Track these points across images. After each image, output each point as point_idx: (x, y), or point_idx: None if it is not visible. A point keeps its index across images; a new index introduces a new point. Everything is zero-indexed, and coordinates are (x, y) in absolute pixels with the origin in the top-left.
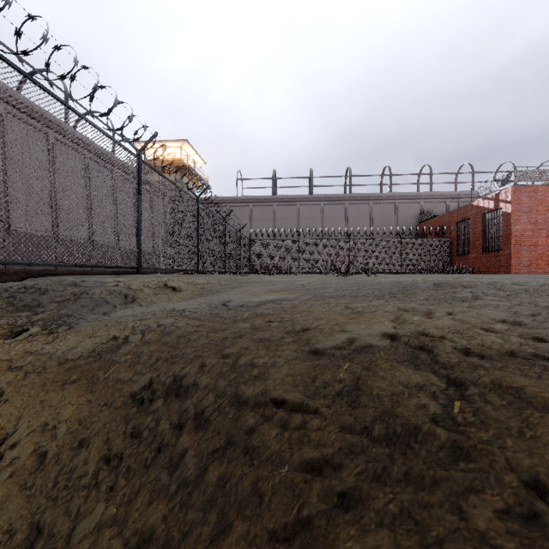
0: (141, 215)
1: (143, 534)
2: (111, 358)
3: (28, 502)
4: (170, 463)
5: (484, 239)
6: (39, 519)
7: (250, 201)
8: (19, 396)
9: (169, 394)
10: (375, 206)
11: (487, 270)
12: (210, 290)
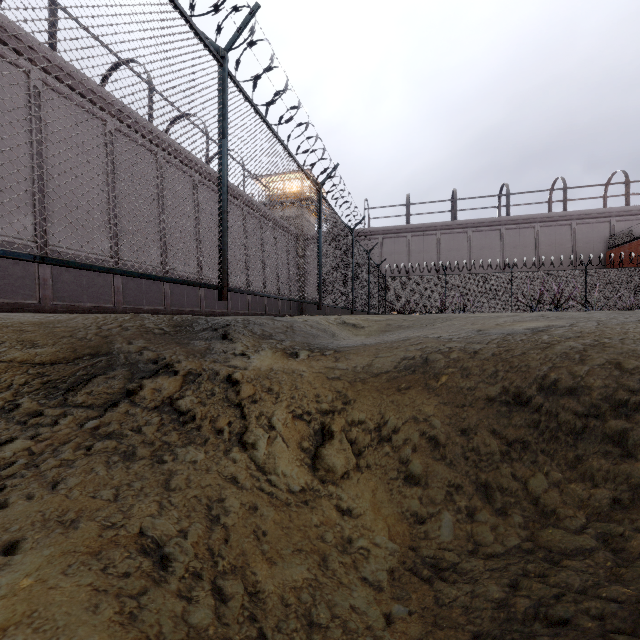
0: (321, 250)
1: (633, 482)
2: (427, 371)
3: (450, 468)
4: (609, 439)
5: None
6: (476, 479)
7: (379, 232)
8: (363, 398)
9: (544, 394)
10: (542, 230)
11: None
12: (398, 326)
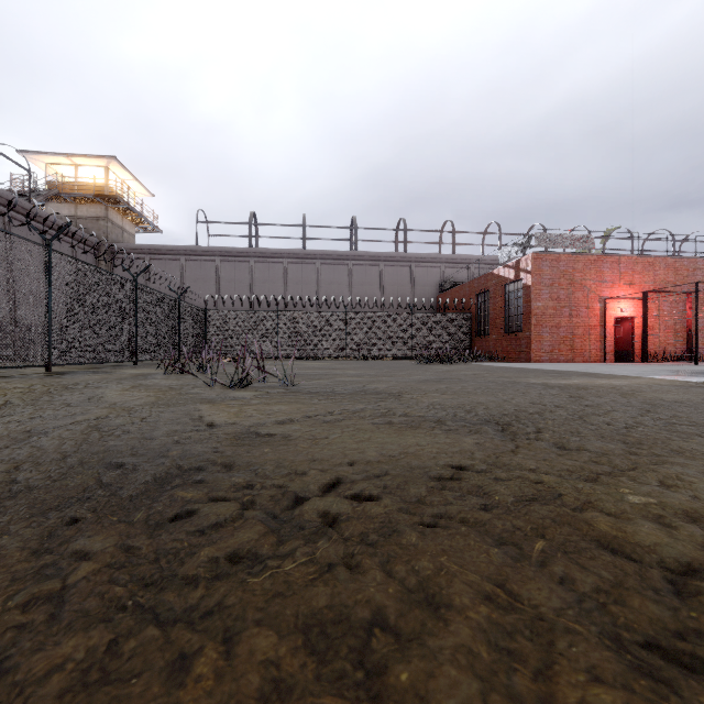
0: None
1: None
2: None
3: None
4: None
5: (504, 317)
6: None
7: (216, 253)
8: None
9: None
10: (386, 269)
11: (508, 356)
12: None
